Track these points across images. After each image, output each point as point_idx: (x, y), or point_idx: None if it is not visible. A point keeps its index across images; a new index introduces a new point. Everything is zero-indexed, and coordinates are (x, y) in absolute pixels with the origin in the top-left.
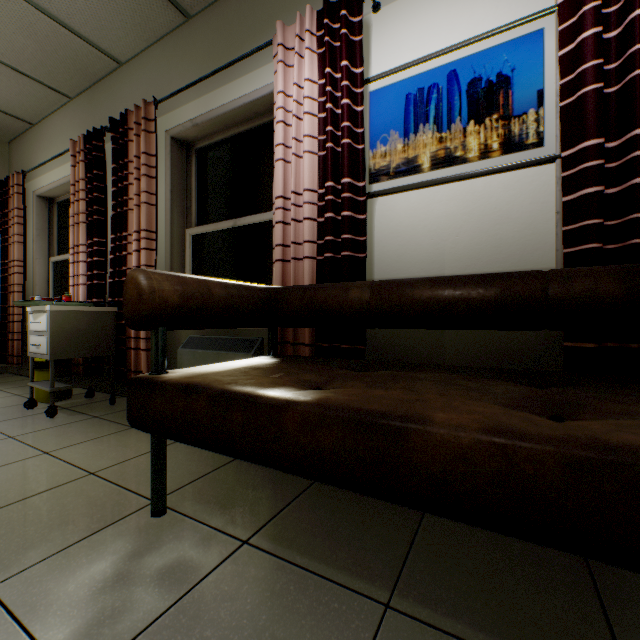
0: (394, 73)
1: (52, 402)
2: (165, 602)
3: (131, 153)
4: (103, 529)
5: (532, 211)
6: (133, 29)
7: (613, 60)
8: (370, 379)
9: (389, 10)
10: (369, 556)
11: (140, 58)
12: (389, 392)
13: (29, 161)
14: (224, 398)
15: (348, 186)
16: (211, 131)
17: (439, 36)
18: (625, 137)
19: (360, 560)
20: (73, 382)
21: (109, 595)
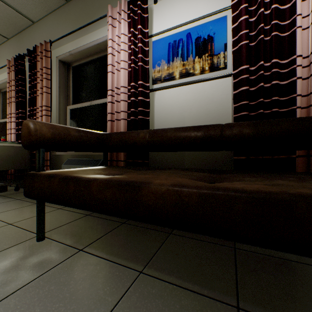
0: (163, 33)
1: None
2: (34, 276)
3: (38, 67)
4: (10, 247)
5: (222, 98)
6: (39, 5)
7: (253, 31)
8: (141, 172)
9: (161, 3)
10: (138, 253)
11: (44, 20)
12: (145, 175)
13: None
14: (66, 179)
15: (141, 85)
16: (79, 58)
17: (183, 16)
18: (257, 65)
19: (134, 255)
20: (7, 182)
21: (6, 275)
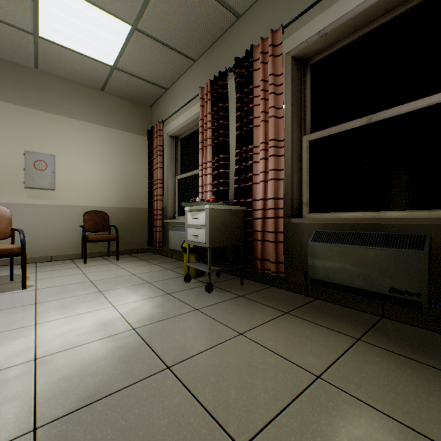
0: None
1: (209, 280)
2: None
3: (254, 80)
4: None
5: None
6: None
7: None
8: None
9: None
10: None
11: (256, 5)
12: None
13: (163, 115)
14: None
15: None
16: (334, 39)
17: None
18: None
19: None
20: (216, 265)
21: None
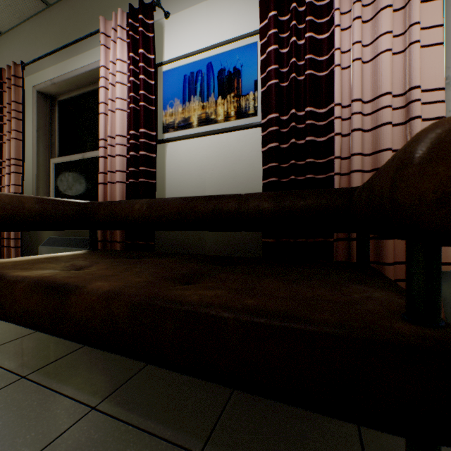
0: (177, 60)
1: None
2: None
3: (6, 101)
4: None
5: (252, 156)
6: (6, 9)
7: (286, 66)
8: (117, 263)
9: (175, 18)
10: (106, 379)
11: (16, 30)
12: (108, 271)
13: None
14: None
15: (143, 134)
16: (67, 89)
17: (203, 39)
18: (289, 114)
19: (98, 382)
20: None
21: None
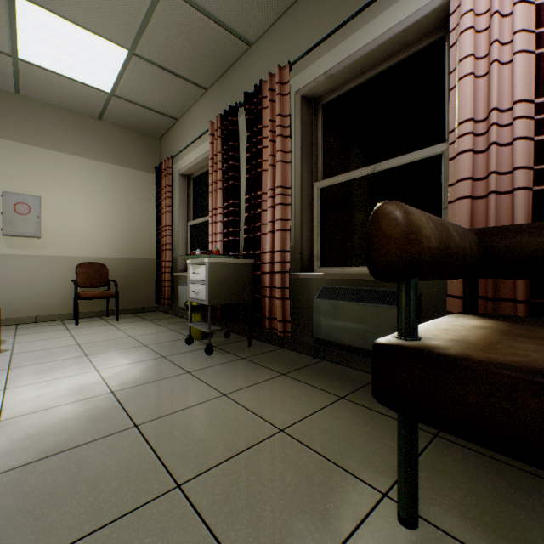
0: None
1: (209, 342)
2: None
3: (264, 119)
4: (353, 534)
5: None
6: (267, 4)
7: None
8: None
9: None
10: None
11: (268, 34)
12: None
13: (174, 149)
14: None
15: None
16: (343, 80)
17: None
18: None
19: None
20: (220, 325)
21: None
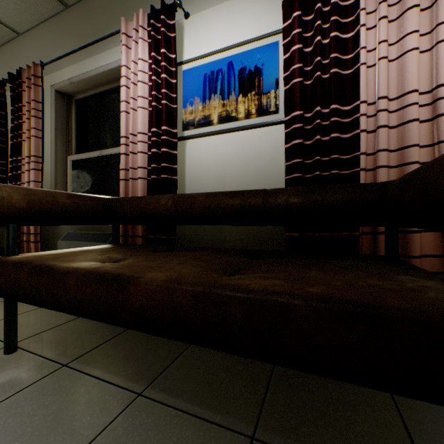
0: (197, 60)
1: None
2: None
3: (25, 100)
4: None
5: (273, 153)
6: (25, 10)
7: (310, 65)
8: (152, 256)
9: (194, 18)
10: (144, 367)
11: (33, 31)
12: (149, 263)
13: None
14: (38, 269)
15: (165, 132)
16: (85, 88)
17: (223, 39)
18: (314, 111)
19: (137, 370)
20: None
21: None
